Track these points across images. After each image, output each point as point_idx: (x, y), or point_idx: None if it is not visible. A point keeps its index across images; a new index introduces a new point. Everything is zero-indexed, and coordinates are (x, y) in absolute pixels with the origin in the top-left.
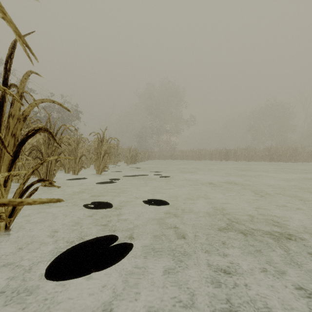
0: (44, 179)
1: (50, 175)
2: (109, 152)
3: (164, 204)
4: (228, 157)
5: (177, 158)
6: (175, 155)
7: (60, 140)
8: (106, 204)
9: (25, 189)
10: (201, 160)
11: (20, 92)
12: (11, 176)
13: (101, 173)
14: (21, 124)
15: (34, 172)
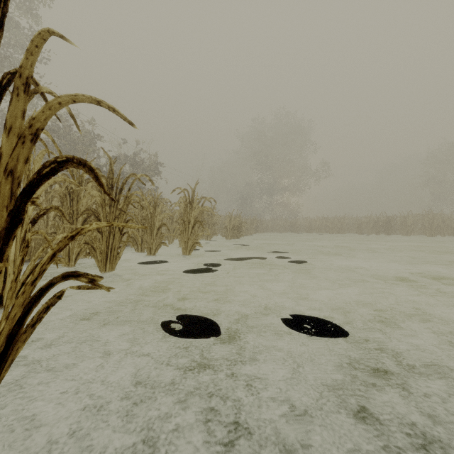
0: (77, 273)
1: (112, 256)
2: (201, 220)
3: (336, 333)
4: (391, 228)
5: (300, 230)
6: (298, 225)
7: (127, 199)
8: (205, 325)
9: (36, 296)
10: (342, 234)
11: (25, 76)
12: (19, 264)
13: (189, 253)
14: (26, 147)
15: (89, 251)
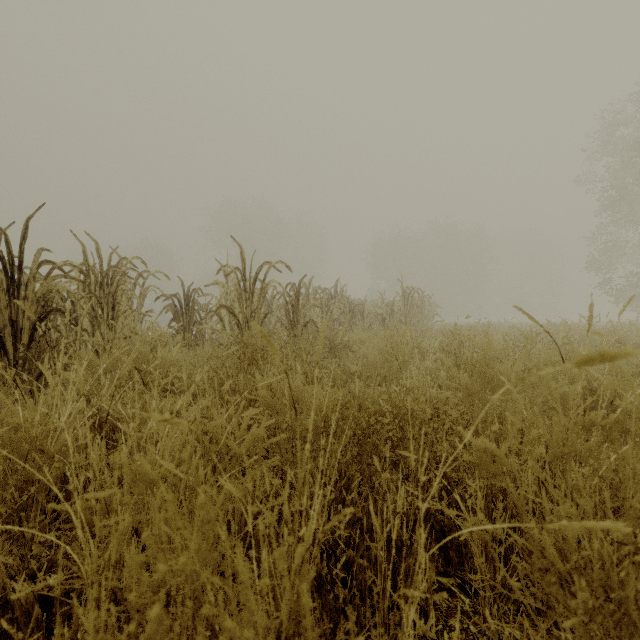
0: None
1: None
2: None
3: None
4: None
5: None
6: None
7: None
8: None
9: None
10: None
11: None
12: None
13: None
14: None
15: None
